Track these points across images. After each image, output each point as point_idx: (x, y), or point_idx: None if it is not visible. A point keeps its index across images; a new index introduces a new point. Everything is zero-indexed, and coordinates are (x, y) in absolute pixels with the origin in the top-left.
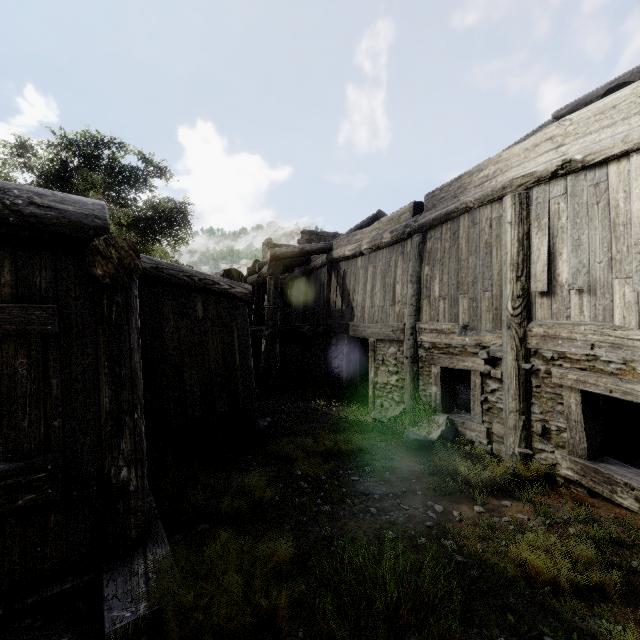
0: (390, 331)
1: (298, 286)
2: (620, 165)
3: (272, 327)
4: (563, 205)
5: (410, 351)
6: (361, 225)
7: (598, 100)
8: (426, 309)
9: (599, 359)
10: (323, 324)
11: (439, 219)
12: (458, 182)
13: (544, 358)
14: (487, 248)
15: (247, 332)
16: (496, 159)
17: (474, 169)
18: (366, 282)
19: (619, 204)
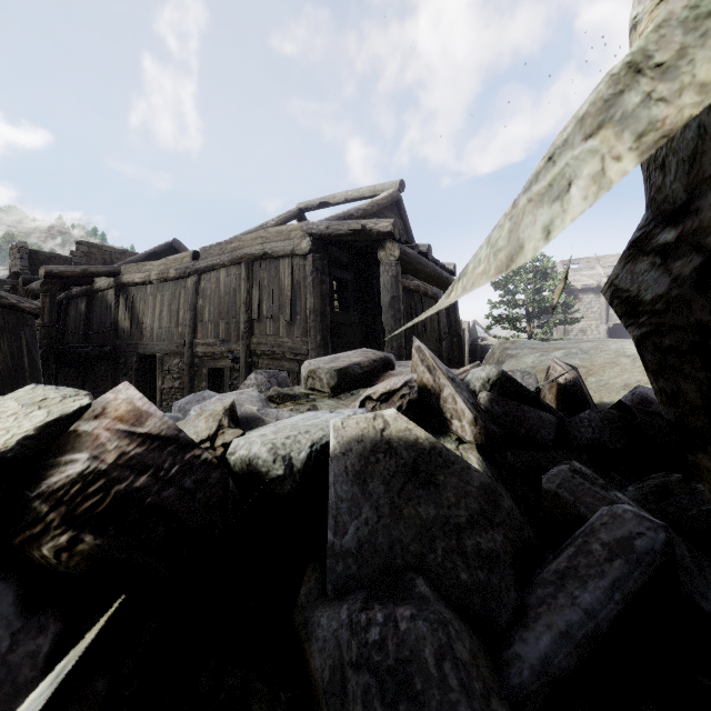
0: (175, 347)
1: (77, 306)
2: (283, 261)
3: (47, 346)
4: (266, 275)
5: (189, 360)
6: (155, 250)
7: (317, 206)
8: (200, 329)
9: (276, 353)
10: (110, 345)
11: (209, 268)
12: (220, 246)
13: (258, 355)
14: (234, 292)
15: (36, 341)
16: (239, 239)
17: (229, 241)
18: (155, 307)
19: (283, 279)
